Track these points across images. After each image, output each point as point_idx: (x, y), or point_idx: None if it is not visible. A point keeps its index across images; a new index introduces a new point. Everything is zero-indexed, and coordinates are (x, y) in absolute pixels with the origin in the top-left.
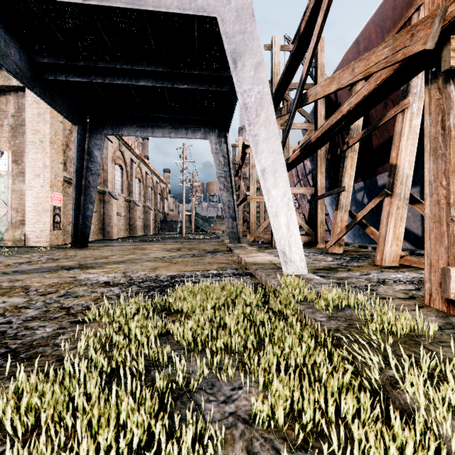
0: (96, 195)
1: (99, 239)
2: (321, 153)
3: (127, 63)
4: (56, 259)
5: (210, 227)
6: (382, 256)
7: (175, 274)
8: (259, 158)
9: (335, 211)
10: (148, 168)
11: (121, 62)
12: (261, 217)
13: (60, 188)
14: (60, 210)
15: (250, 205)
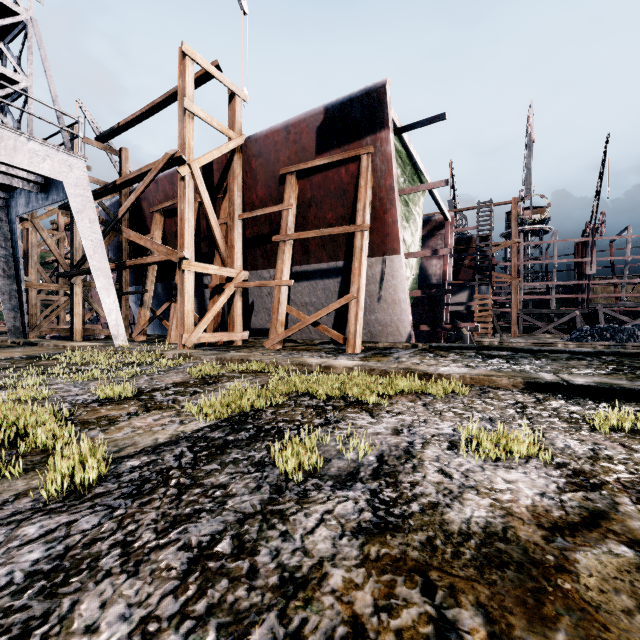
0: None
1: None
2: (126, 254)
3: None
4: None
5: None
6: (171, 338)
7: (25, 355)
8: (98, 280)
9: (140, 308)
10: None
11: None
12: None
13: None
14: None
15: (29, 293)
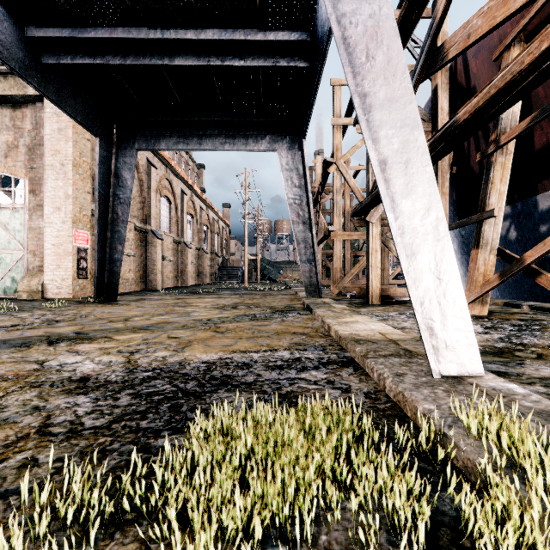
0: (136, 234)
1: (139, 290)
2: (443, 166)
3: (155, 31)
4: (55, 322)
5: (279, 274)
6: None
7: (216, 360)
8: (375, 138)
9: (473, 250)
10: (203, 201)
11: (146, 30)
12: (347, 261)
13: (87, 225)
14: (86, 253)
15: (334, 245)
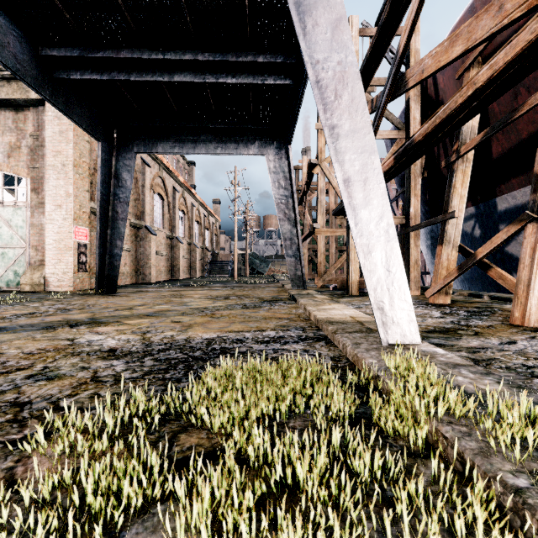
0: (131, 230)
1: (134, 283)
2: (415, 170)
3: (157, 52)
4: (67, 310)
5: (267, 268)
6: (525, 311)
7: (215, 337)
8: (341, 161)
9: (438, 246)
10: (194, 198)
11: (149, 51)
12: (331, 256)
13: (86, 222)
14: (85, 248)
15: (318, 241)
